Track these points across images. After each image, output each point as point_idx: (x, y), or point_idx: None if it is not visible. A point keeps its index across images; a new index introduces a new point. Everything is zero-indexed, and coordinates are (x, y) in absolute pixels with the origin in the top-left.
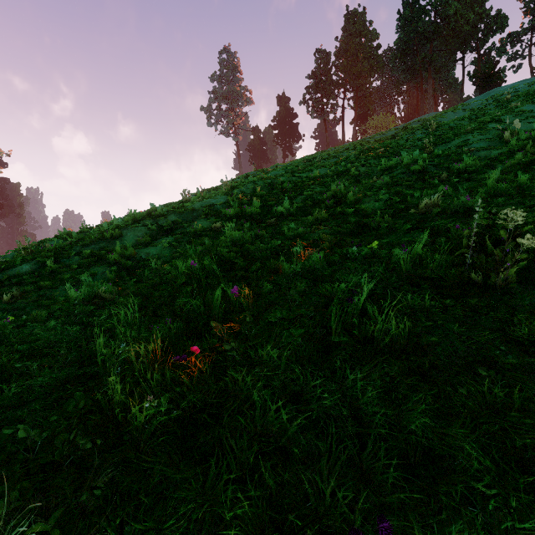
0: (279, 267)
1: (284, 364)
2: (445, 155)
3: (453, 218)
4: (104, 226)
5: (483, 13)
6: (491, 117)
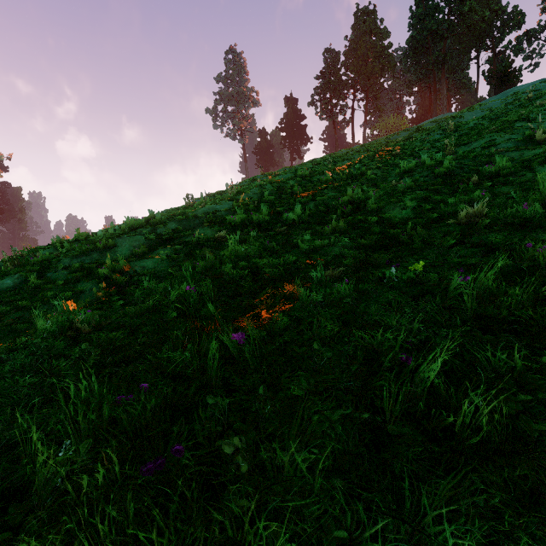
0: (295, 293)
1: (319, 485)
2: (471, 156)
3: (508, 231)
4: (99, 234)
5: (499, 10)
6: (517, 116)
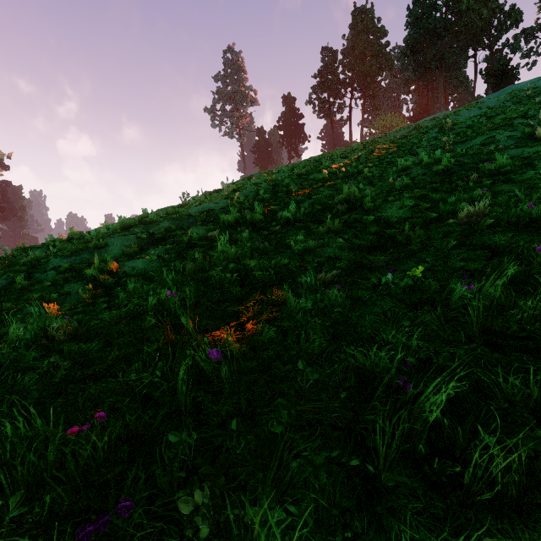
0: (284, 298)
1: None
2: (470, 153)
3: (513, 232)
4: (92, 233)
5: (497, 8)
6: (516, 113)
